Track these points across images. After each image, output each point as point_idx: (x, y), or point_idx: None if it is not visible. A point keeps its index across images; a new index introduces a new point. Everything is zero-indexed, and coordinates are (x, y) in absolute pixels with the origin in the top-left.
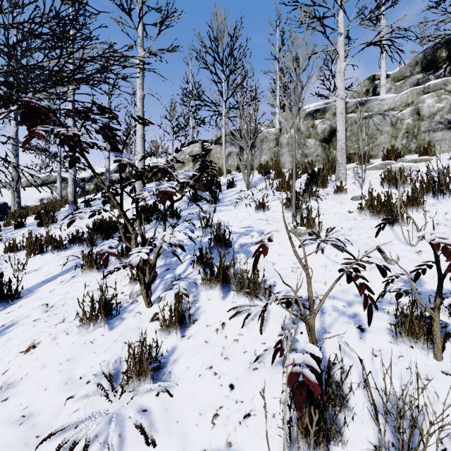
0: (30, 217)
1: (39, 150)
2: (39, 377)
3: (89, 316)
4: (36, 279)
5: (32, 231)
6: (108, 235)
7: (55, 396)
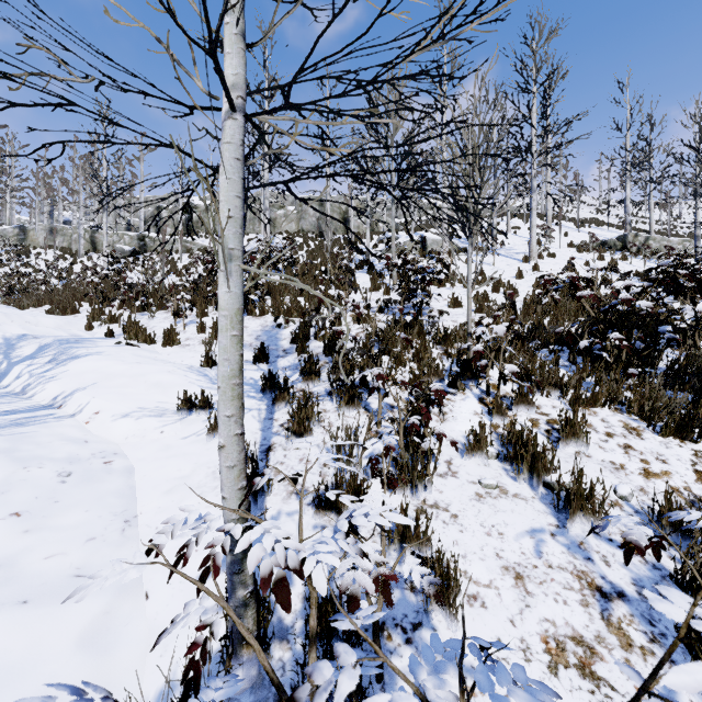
0: None
1: None
2: None
3: None
4: None
5: None
6: None
7: None
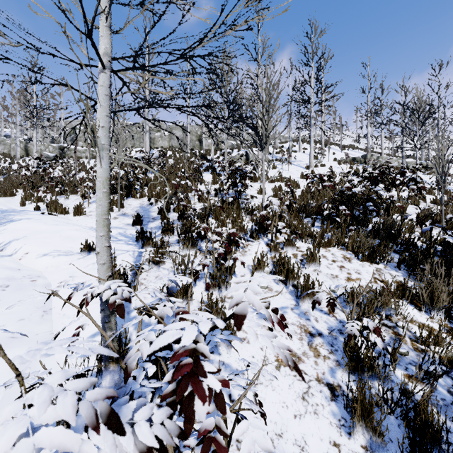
0: None
1: None
2: None
3: None
4: None
5: None
6: None
7: None
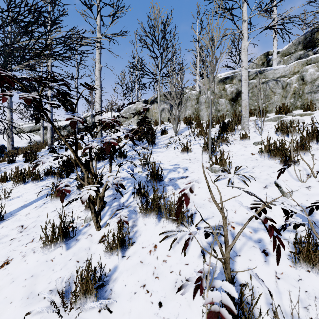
0: (20, 155)
1: (28, 107)
2: (7, 291)
3: (51, 239)
4: (18, 204)
5: (18, 167)
6: (68, 174)
7: (18, 309)
